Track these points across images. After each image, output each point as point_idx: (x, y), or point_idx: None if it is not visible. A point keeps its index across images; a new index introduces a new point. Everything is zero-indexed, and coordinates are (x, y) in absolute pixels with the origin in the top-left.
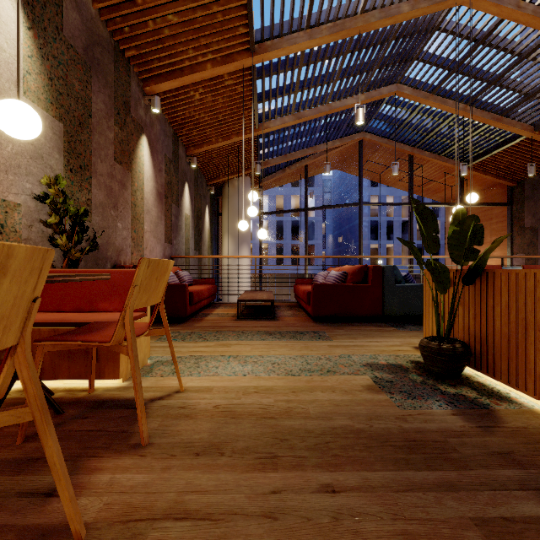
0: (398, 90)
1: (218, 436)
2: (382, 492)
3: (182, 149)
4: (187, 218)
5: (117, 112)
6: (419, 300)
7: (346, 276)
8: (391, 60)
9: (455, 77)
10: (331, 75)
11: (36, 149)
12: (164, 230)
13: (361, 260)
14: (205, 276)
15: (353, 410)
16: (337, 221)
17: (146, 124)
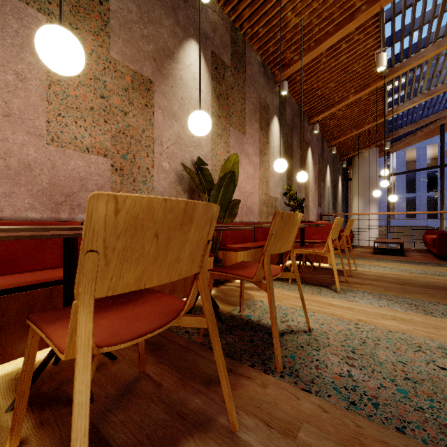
0: None
1: (378, 279)
2: (446, 293)
3: (325, 144)
4: (328, 188)
5: (300, 142)
6: None
7: None
8: None
9: None
10: None
11: (281, 175)
12: (317, 199)
13: None
14: None
15: (446, 284)
16: None
17: (310, 140)
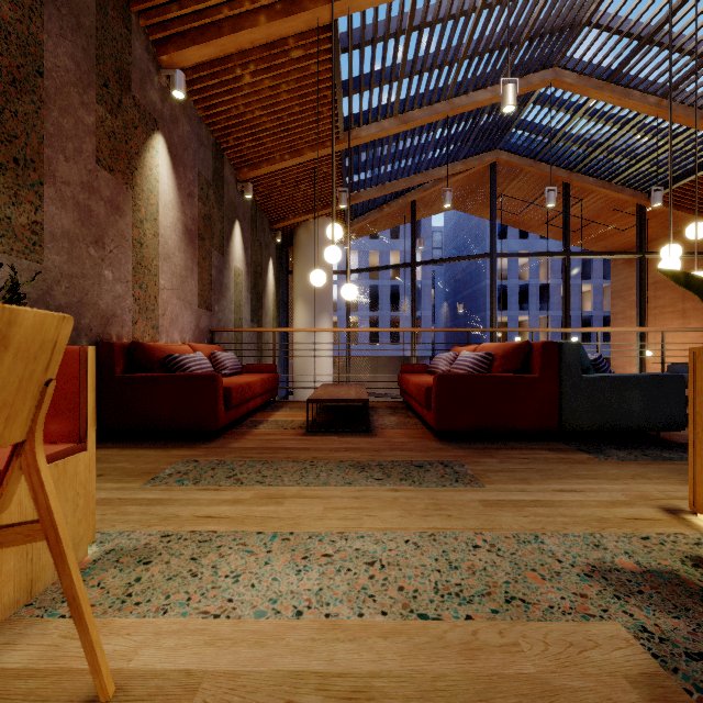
0: (556, 78)
1: None
2: None
3: (230, 170)
4: (239, 273)
5: (103, 83)
6: (625, 403)
7: (491, 360)
8: (549, 24)
9: (648, 50)
10: (455, 49)
11: None
12: (198, 289)
13: (493, 336)
14: (268, 359)
15: None
16: (451, 286)
17: (163, 117)
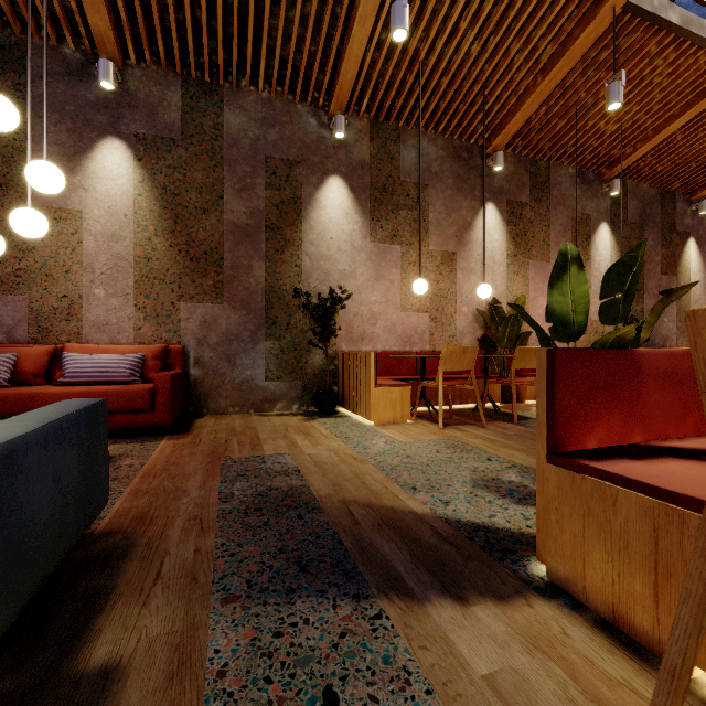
0: None
1: None
2: None
3: None
4: None
5: (663, 238)
6: None
7: None
8: None
9: None
10: None
11: None
12: None
13: None
14: None
15: None
16: None
17: (692, 227)
